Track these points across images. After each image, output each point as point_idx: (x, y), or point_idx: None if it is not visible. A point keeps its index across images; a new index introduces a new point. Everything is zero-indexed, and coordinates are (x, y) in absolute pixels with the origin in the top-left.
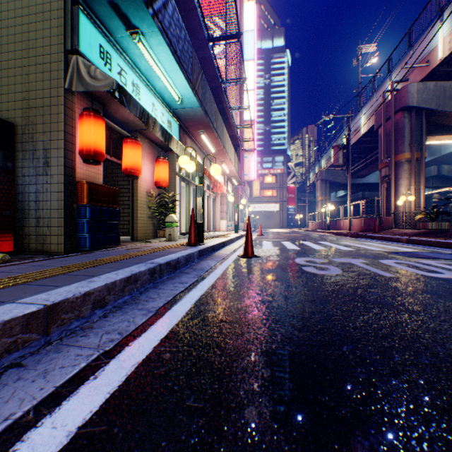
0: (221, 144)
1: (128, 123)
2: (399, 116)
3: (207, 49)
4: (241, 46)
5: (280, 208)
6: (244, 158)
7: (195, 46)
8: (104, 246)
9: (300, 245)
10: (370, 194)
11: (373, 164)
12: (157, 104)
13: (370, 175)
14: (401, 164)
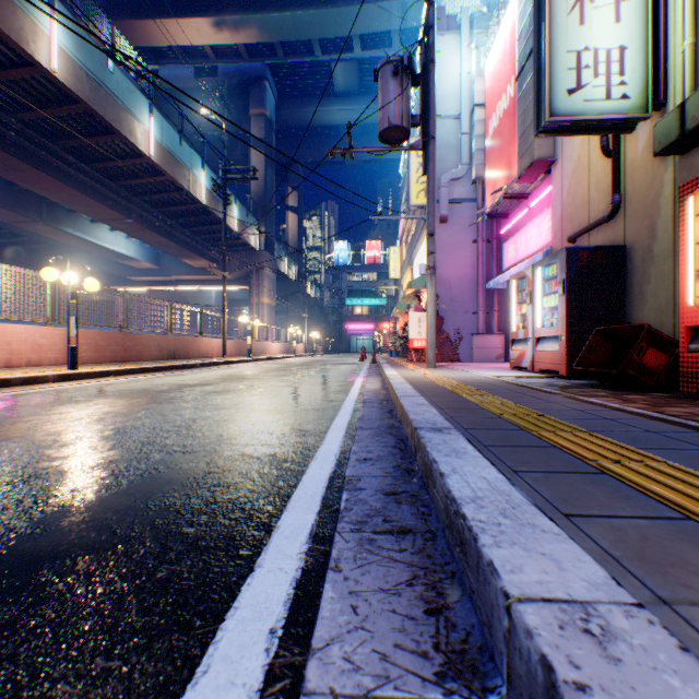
0: None
1: None
2: None
3: None
4: None
5: None
6: None
7: None
8: None
9: None
10: None
11: None
12: None
13: None
14: None
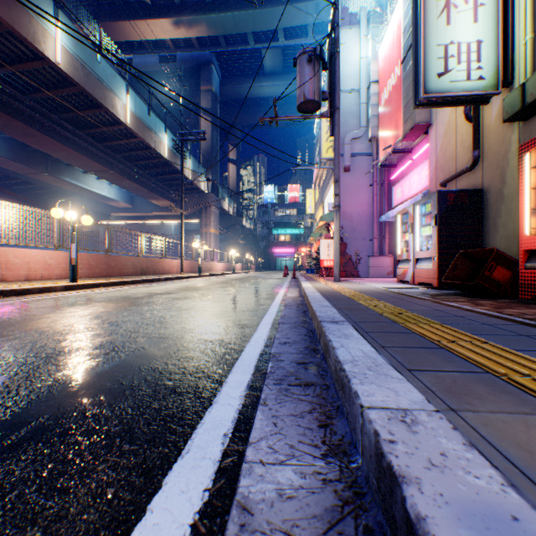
0: None
1: None
2: None
3: None
4: None
5: None
6: None
7: None
8: None
9: None
10: None
11: None
12: None
13: None
14: None
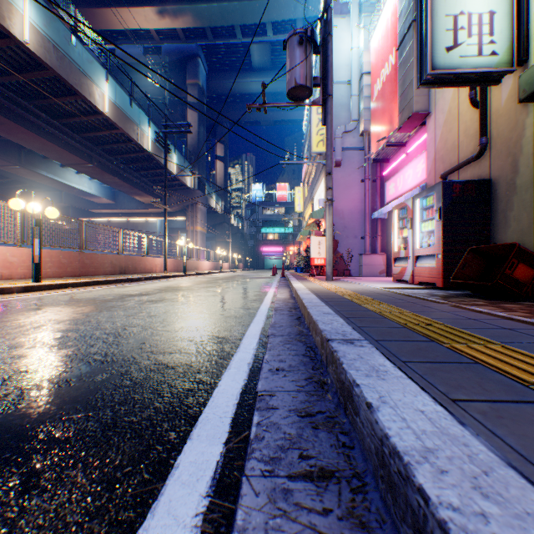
0: None
1: None
2: None
3: None
4: None
5: None
6: None
7: None
8: None
9: None
10: None
11: None
12: None
13: None
14: None
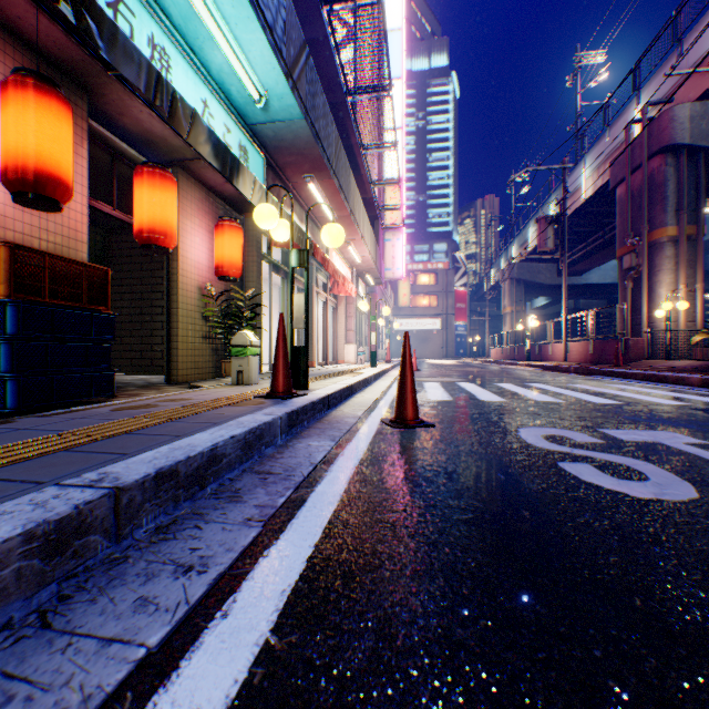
0: (346, 205)
1: (155, 144)
2: (657, 162)
3: (320, 19)
4: (383, 14)
5: (443, 326)
6: (384, 242)
7: (297, 13)
8: (65, 401)
9: (500, 391)
10: (587, 303)
11: (600, 252)
12: (214, 104)
13: (591, 271)
14: (661, 246)
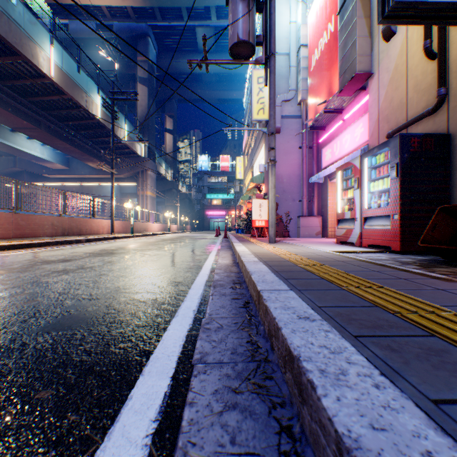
0: None
1: None
2: None
3: None
4: None
5: None
6: None
7: None
8: None
9: None
10: None
11: None
12: None
13: None
14: None
